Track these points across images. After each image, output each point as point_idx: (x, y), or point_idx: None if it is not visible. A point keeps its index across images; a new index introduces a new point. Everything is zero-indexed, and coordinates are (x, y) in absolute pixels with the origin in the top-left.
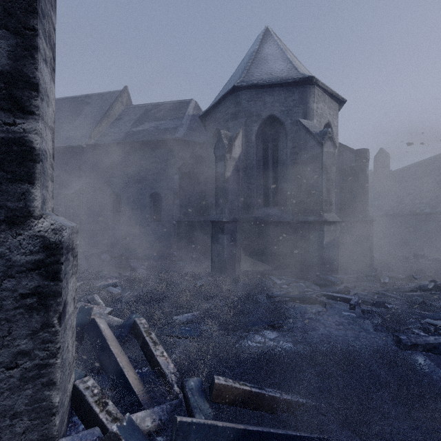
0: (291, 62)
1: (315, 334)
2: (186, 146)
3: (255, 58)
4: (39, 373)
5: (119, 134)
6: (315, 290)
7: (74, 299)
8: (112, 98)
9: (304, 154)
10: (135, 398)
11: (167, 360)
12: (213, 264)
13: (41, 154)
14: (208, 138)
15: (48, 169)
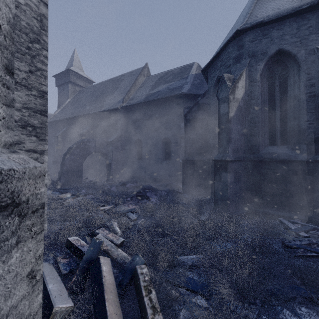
0: None
1: None
2: (190, 99)
3: (258, 1)
4: None
5: (141, 96)
6: None
7: (30, 274)
8: (137, 73)
9: None
10: None
11: None
12: (215, 200)
13: None
14: (209, 87)
15: None
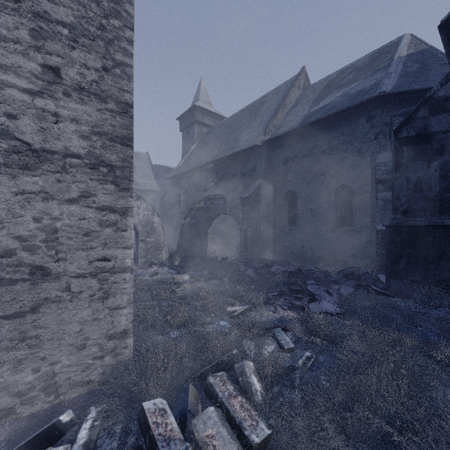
0: None
1: None
2: (397, 104)
3: None
4: None
5: (295, 120)
6: None
7: None
8: (288, 87)
9: None
10: None
11: None
12: None
13: None
14: None
15: None
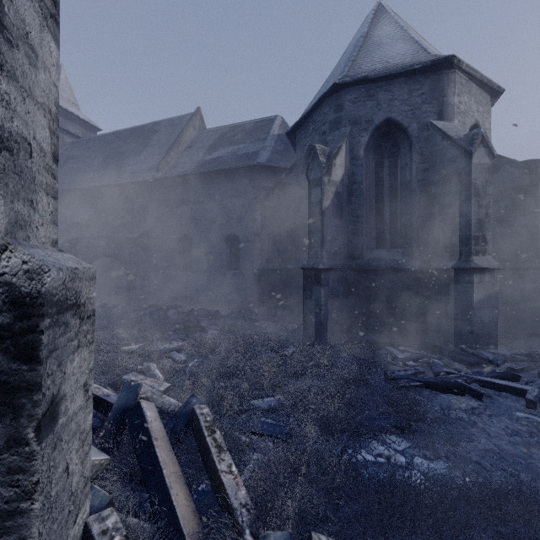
0: (418, 42)
1: (474, 449)
2: (270, 174)
3: (363, 44)
4: (2, 527)
5: (190, 164)
6: (462, 372)
7: (84, 386)
8: (183, 123)
9: (438, 171)
10: None
11: (236, 481)
12: (305, 326)
13: (9, 138)
14: (298, 160)
15: (37, 172)
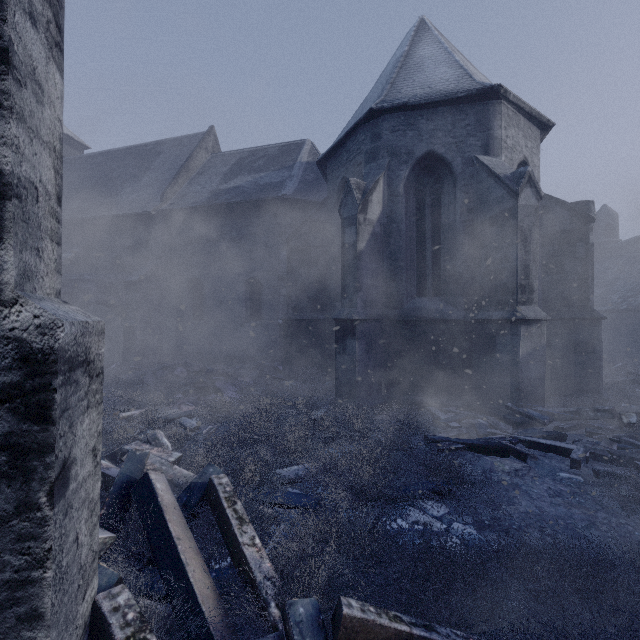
0: (462, 66)
1: (515, 512)
2: (297, 208)
3: (403, 65)
4: (12, 597)
5: (202, 193)
6: (507, 432)
7: (93, 451)
8: (193, 144)
9: (484, 212)
10: (200, 628)
11: (260, 553)
12: (338, 385)
13: (18, 184)
14: (330, 194)
15: (42, 218)
